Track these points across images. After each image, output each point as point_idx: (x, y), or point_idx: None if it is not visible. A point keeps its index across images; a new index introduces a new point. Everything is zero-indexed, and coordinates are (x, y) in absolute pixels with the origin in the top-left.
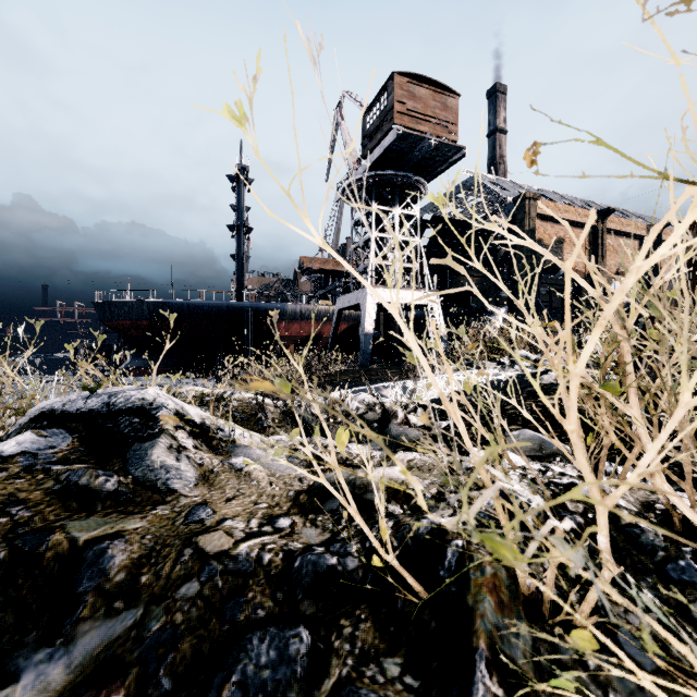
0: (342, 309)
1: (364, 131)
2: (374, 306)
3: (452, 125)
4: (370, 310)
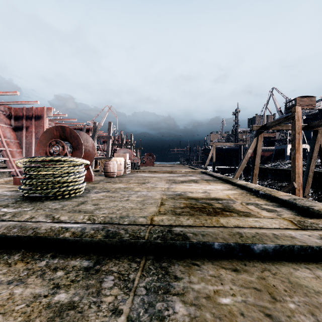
0: (276, 149)
1: (285, 106)
2: (289, 149)
3: (313, 104)
4: (288, 150)
